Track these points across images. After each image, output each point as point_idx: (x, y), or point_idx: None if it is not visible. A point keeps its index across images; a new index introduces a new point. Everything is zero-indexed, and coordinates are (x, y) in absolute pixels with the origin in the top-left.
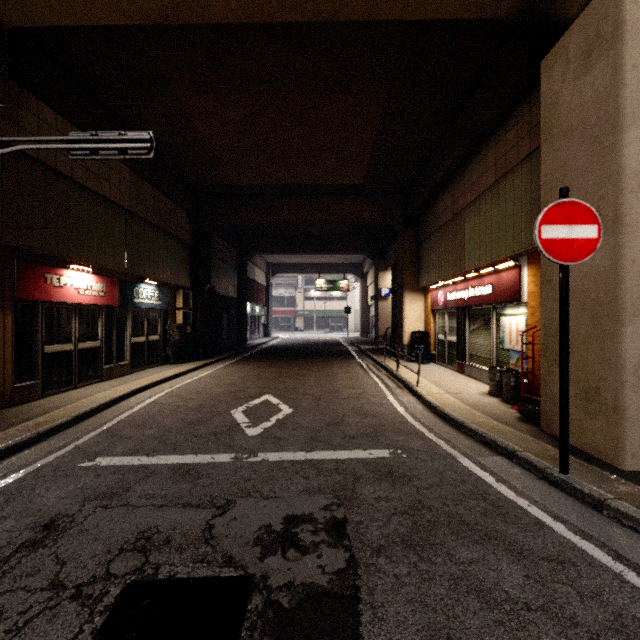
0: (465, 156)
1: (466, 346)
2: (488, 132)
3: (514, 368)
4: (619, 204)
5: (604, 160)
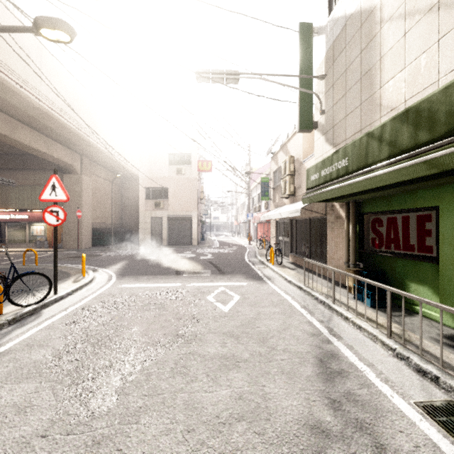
0: (15, 168)
1: (6, 237)
2: (31, 169)
3: (40, 241)
4: (82, 210)
5: (79, 202)
